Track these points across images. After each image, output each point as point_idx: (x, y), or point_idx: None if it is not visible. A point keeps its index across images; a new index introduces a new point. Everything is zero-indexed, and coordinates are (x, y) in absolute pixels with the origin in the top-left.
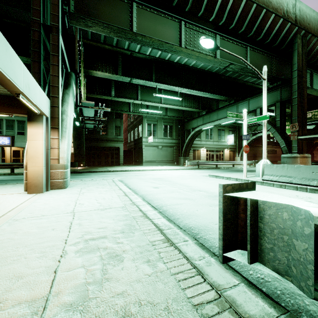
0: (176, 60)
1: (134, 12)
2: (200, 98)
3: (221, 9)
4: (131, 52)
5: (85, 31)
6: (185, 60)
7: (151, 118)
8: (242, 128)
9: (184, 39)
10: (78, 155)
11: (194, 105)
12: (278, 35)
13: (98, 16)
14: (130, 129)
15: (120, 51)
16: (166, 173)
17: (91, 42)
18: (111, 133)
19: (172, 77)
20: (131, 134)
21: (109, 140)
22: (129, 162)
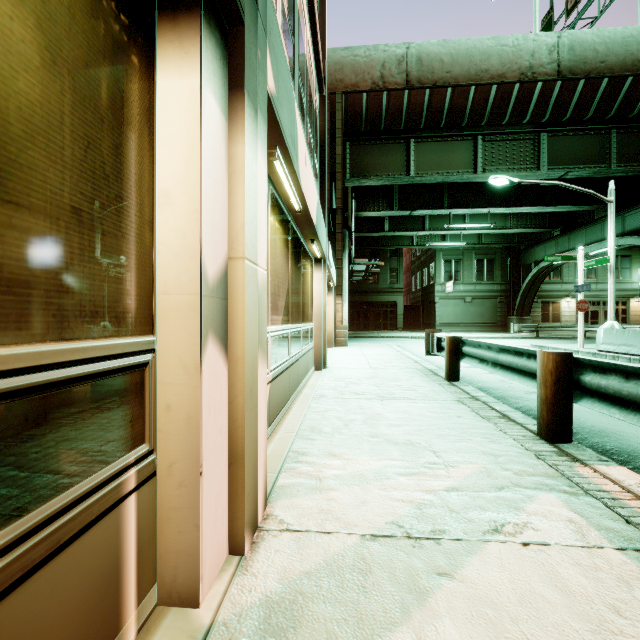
0: None
1: (412, 150)
2: None
3: (540, 106)
4: None
5: None
6: None
7: (452, 250)
8: None
9: (481, 159)
10: None
11: (532, 221)
12: None
13: (372, 170)
14: (416, 270)
15: None
16: None
17: None
18: (383, 280)
19: (477, 194)
20: (417, 278)
21: (380, 292)
22: (414, 325)
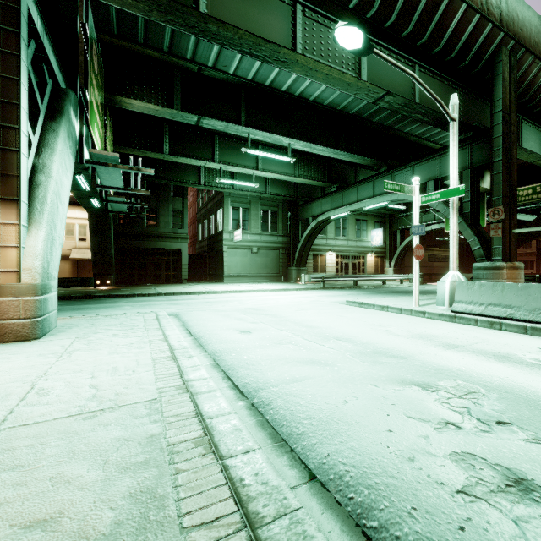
0: (285, 87)
1: None
2: (327, 162)
3: None
4: (199, 67)
5: (105, 16)
6: (302, 87)
7: (240, 197)
8: (396, 219)
9: (301, 38)
10: (101, 264)
11: (315, 174)
12: (471, 45)
13: None
14: (202, 218)
15: (179, 63)
16: (267, 297)
17: (119, 41)
18: (164, 223)
19: (278, 120)
20: (203, 227)
21: (161, 237)
22: (200, 276)
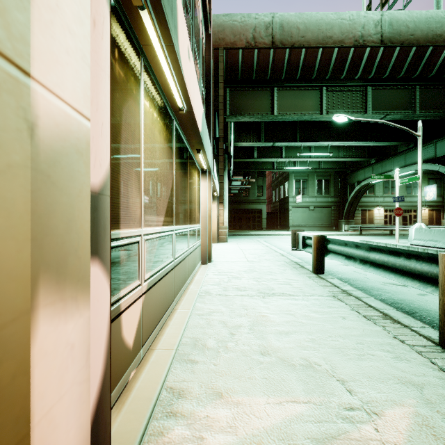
0: None
1: (275, 95)
2: None
3: (368, 66)
4: None
5: None
6: None
7: (300, 173)
8: None
9: (325, 104)
10: None
11: (356, 153)
12: None
13: (246, 110)
14: (275, 187)
15: None
16: None
17: None
18: (252, 194)
19: (320, 132)
20: (275, 193)
21: (250, 202)
22: (274, 226)
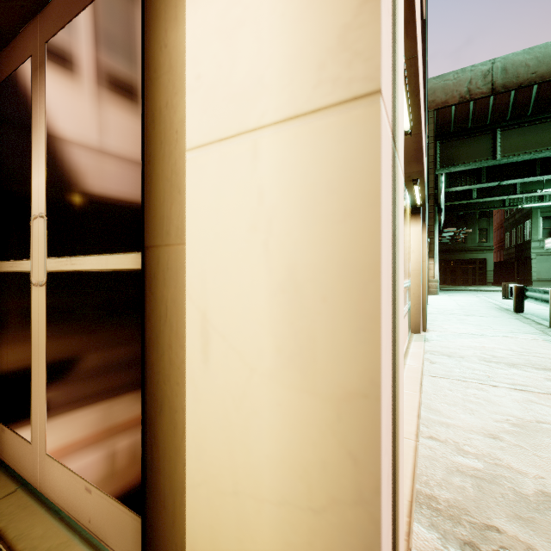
0: None
1: (498, 137)
2: None
3: None
4: None
5: None
6: None
7: None
8: None
9: None
10: None
11: None
12: None
13: (460, 159)
14: (509, 227)
15: None
16: None
17: None
18: (471, 240)
19: None
20: (510, 235)
21: (468, 250)
22: (507, 281)
